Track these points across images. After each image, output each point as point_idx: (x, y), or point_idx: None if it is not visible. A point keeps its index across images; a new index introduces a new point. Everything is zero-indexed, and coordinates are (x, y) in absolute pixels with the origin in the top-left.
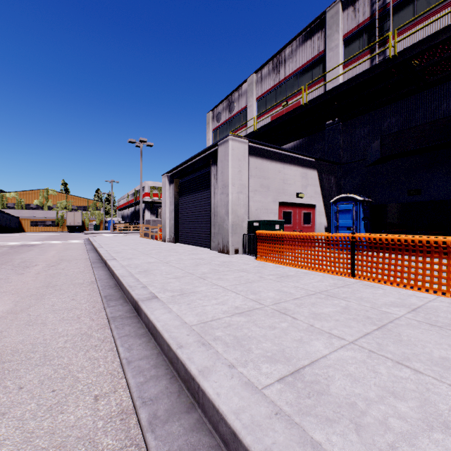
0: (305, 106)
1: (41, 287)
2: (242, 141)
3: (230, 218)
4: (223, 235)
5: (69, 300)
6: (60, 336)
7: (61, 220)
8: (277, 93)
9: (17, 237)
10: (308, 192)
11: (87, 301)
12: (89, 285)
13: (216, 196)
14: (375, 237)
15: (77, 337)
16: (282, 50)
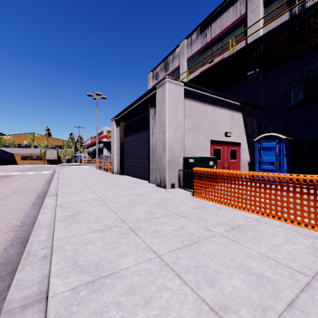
0: (232, 57)
1: None
2: (177, 83)
3: (166, 155)
4: (160, 170)
5: None
6: None
7: (43, 155)
8: (204, 53)
9: (6, 168)
10: (234, 131)
11: None
12: (4, 234)
13: (154, 135)
14: None
15: None
16: (208, 17)
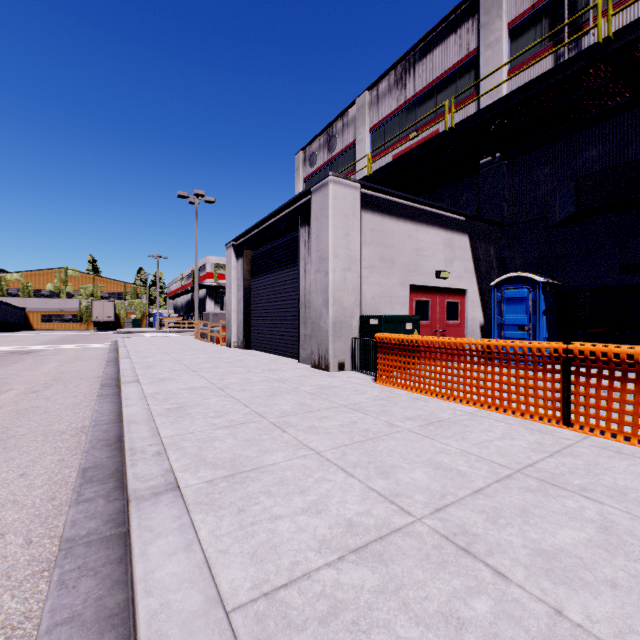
0: (450, 133)
1: None
2: (350, 185)
3: (330, 312)
4: (318, 338)
5: (13, 477)
6: None
7: (86, 312)
8: (403, 119)
9: (17, 338)
10: (454, 269)
11: (45, 482)
12: (73, 437)
13: (308, 276)
14: (620, 352)
15: None
16: (410, 52)
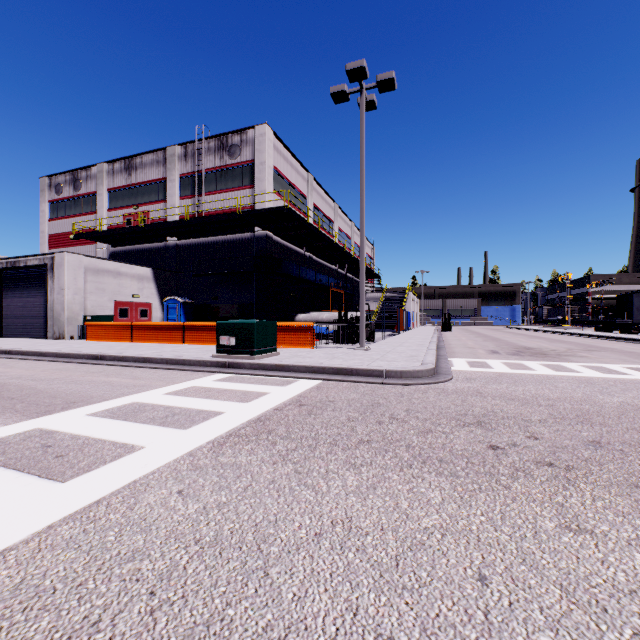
0: (142, 228)
1: None
2: (78, 256)
3: (66, 313)
4: (59, 326)
5: None
6: None
7: None
8: (130, 194)
9: None
10: (145, 293)
11: None
12: None
13: (53, 295)
14: (139, 323)
15: None
16: (134, 156)
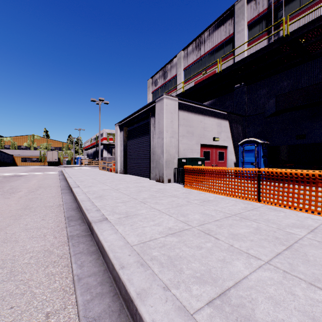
0: (220, 74)
1: (20, 209)
2: (173, 99)
3: (164, 156)
4: (159, 168)
5: (40, 220)
6: (27, 252)
7: (43, 157)
8: (199, 65)
9: (11, 169)
10: (222, 136)
11: (53, 221)
12: (57, 208)
13: (154, 140)
14: (277, 171)
15: (41, 253)
16: (202, 33)
